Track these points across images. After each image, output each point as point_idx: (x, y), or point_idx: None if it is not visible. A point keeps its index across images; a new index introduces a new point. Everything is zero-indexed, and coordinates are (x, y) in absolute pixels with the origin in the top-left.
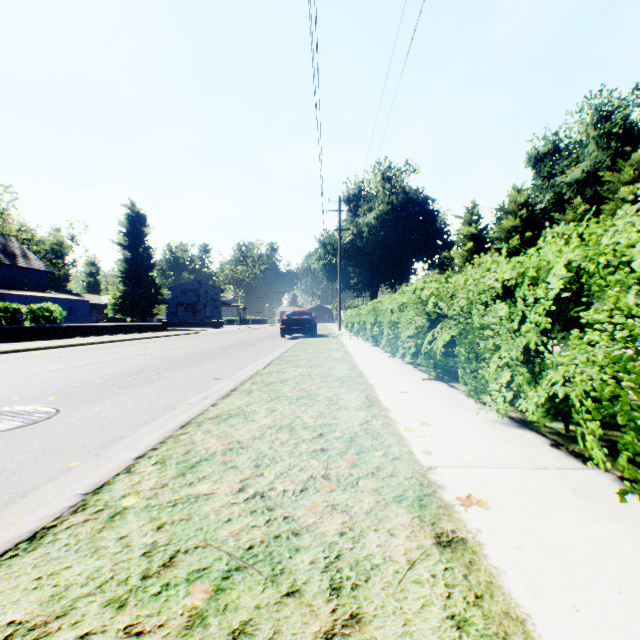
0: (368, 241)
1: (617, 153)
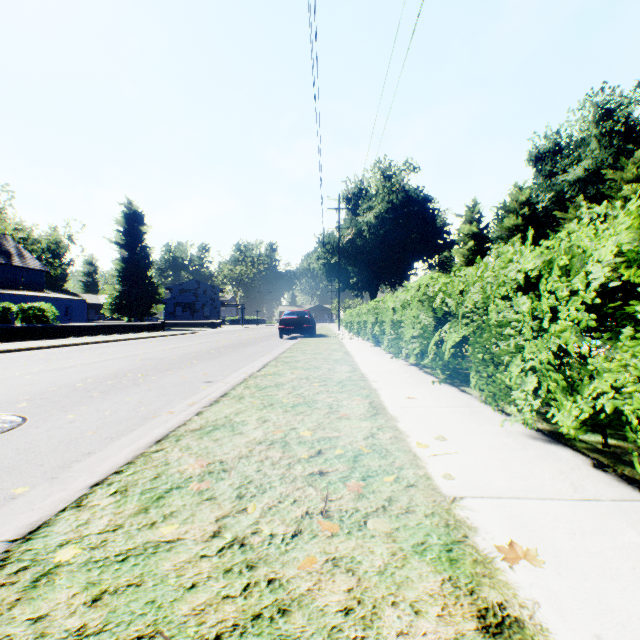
0: (368, 240)
1: (619, 151)
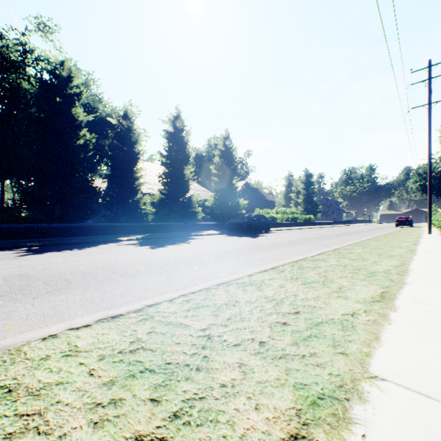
0: None
1: None
